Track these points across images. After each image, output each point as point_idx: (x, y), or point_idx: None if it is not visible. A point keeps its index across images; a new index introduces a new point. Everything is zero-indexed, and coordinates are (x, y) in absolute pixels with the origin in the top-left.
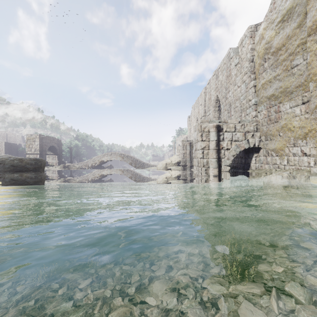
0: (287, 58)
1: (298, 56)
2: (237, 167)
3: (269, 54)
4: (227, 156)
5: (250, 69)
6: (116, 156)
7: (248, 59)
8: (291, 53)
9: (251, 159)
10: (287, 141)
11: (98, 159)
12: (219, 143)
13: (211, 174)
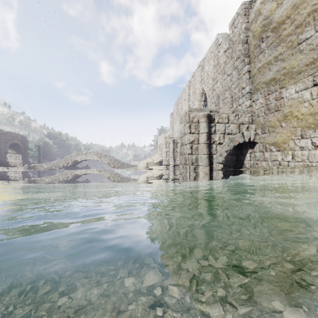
0: (292, 32)
1: (308, 27)
2: (227, 165)
3: (268, 31)
4: (220, 151)
5: (244, 52)
6: (92, 155)
7: (242, 41)
8: (299, 25)
9: (245, 156)
10: (292, 132)
11: (71, 158)
12: (210, 137)
13: (201, 173)
